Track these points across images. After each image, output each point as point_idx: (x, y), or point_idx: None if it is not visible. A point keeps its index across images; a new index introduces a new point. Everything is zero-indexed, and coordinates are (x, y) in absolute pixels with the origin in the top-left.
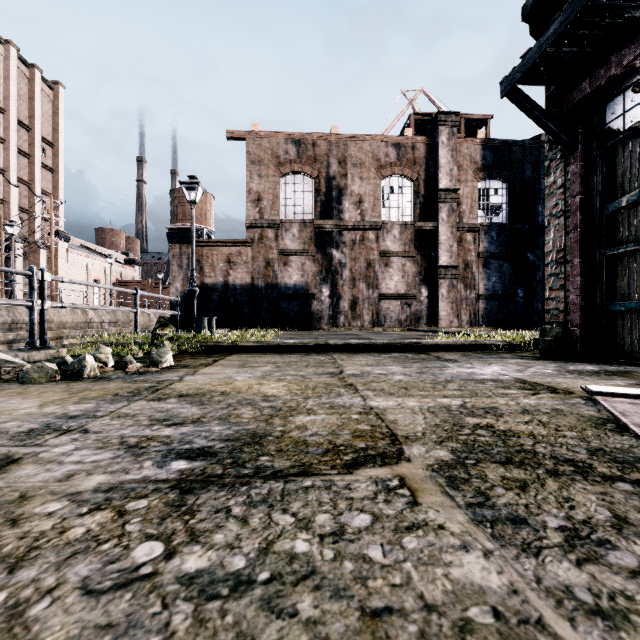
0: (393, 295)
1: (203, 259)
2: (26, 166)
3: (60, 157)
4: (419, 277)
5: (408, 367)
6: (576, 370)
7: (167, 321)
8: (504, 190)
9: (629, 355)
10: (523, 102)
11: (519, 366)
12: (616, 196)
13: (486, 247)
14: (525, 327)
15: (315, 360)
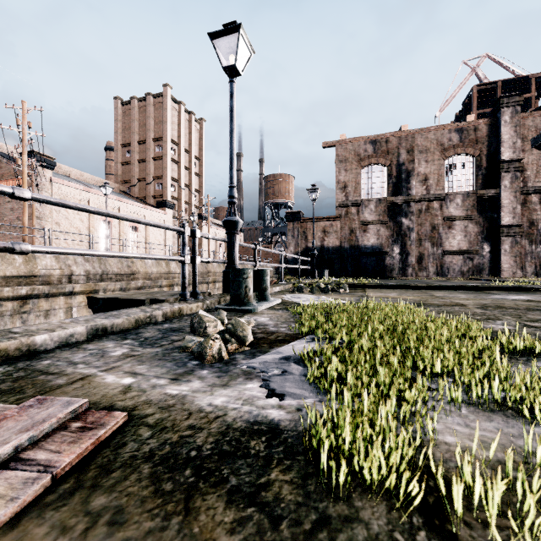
0: (456, 251)
1: (307, 231)
2: (187, 176)
3: (203, 166)
4: (481, 236)
5: (468, 295)
6: None
7: (285, 272)
8: None
9: None
10: None
11: (537, 297)
12: None
13: None
14: None
15: (414, 292)
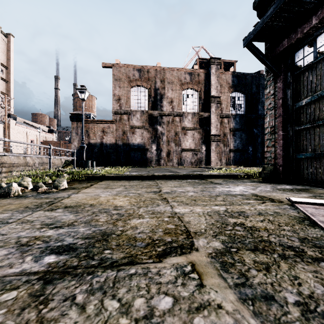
0: (188, 149)
1: (89, 130)
2: None
3: (11, 74)
4: (201, 140)
5: (196, 187)
6: (281, 188)
7: (69, 162)
8: (242, 97)
9: (306, 180)
10: (254, 50)
11: (253, 186)
12: (300, 99)
13: (234, 126)
14: (253, 165)
15: (147, 184)
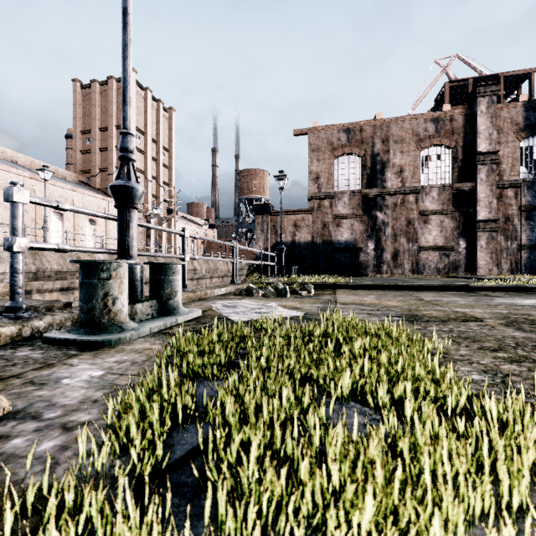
0: (431, 247)
1: (277, 224)
2: (155, 167)
3: (172, 158)
4: (457, 231)
5: (465, 298)
6: None
7: (254, 269)
8: None
9: None
10: None
11: None
12: None
13: (529, 201)
14: None
15: (396, 294)
